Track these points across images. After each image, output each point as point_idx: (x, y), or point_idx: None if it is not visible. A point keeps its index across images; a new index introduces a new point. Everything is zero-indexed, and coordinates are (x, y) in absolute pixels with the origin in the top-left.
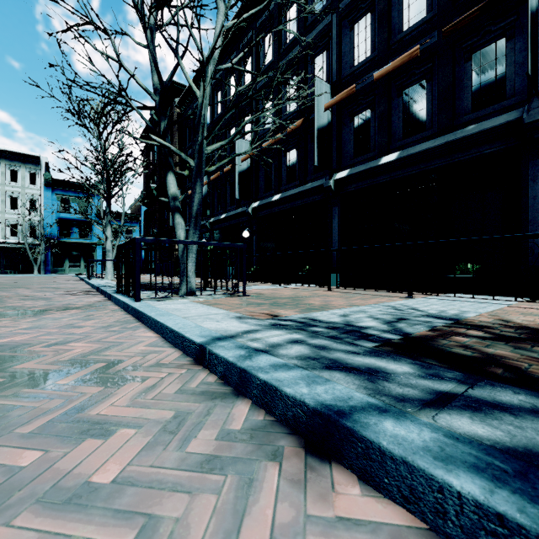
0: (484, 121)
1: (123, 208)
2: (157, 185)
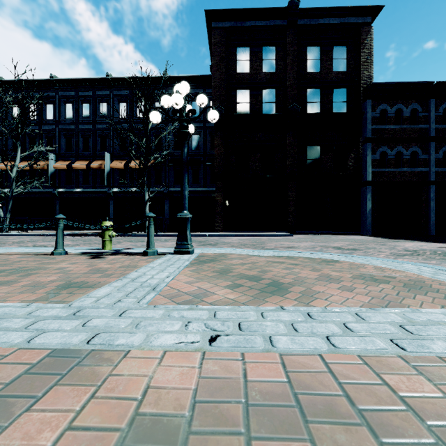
0: (102, 188)
1: None
2: None
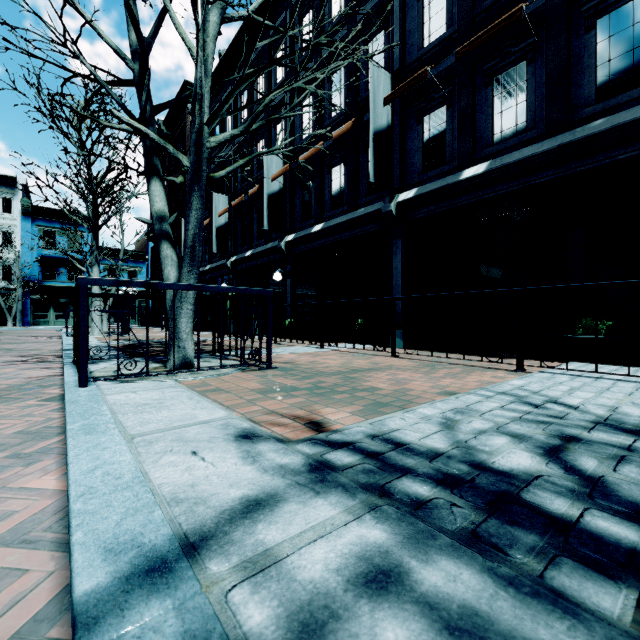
0: (618, 113)
1: (122, 243)
2: None
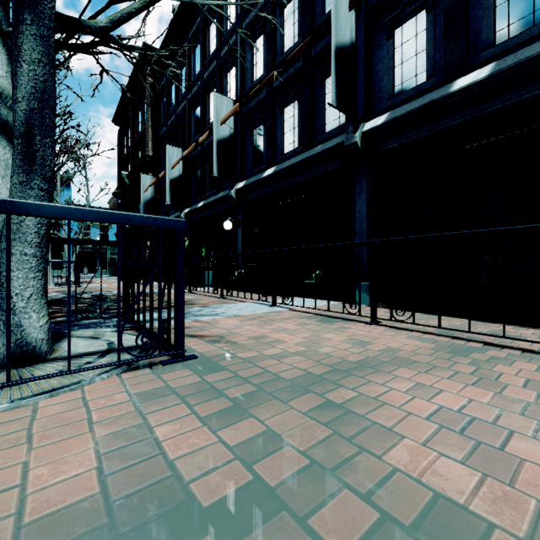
0: None
1: (87, 199)
2: (129, 172)
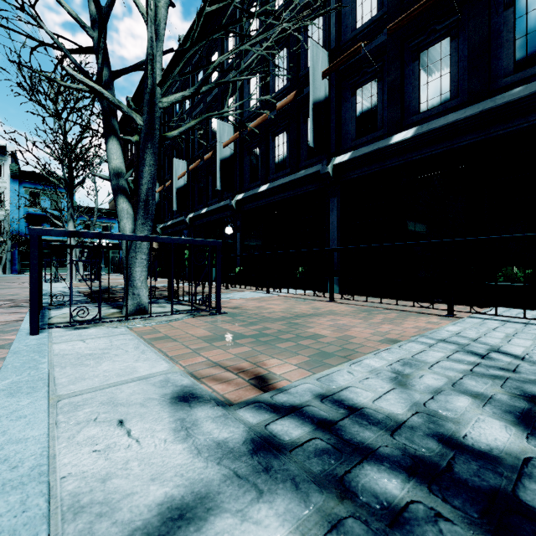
0: None
1: (96, 202)
2: (134, 178)
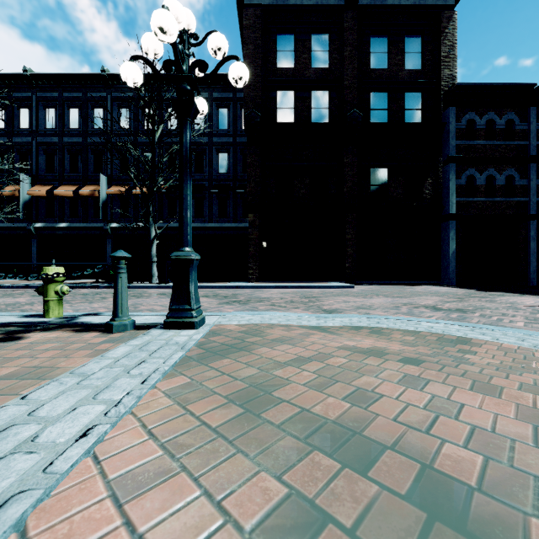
0: (96, 223)
1: None
2: None
